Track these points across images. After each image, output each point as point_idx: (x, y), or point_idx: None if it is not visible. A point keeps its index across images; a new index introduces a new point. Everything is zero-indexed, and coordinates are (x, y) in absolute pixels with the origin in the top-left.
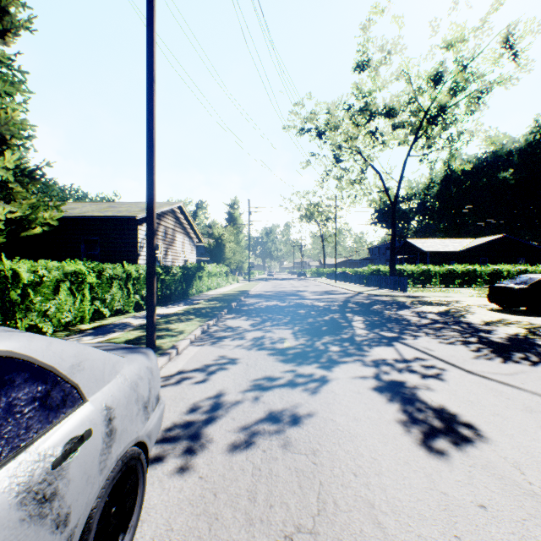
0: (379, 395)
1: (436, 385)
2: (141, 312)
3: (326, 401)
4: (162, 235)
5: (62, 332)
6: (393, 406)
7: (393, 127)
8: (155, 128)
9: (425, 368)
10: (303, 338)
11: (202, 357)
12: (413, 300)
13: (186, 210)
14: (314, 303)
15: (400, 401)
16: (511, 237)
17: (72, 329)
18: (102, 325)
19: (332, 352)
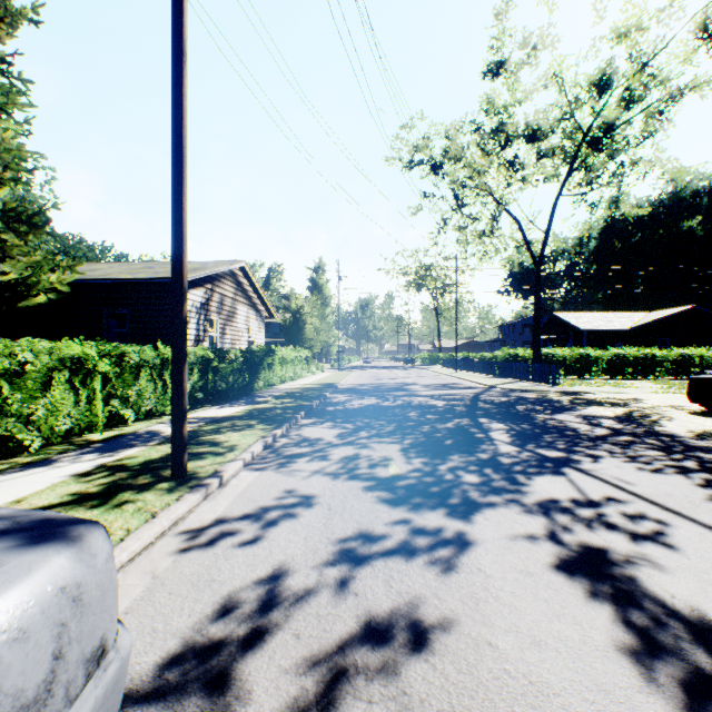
0: (568, 580)
1: (666, 557)
2: None
3: (472, 595)
4: (217, 306)
5: (60, 446)
6: (602, 608)
7: (538, 155)
8: (185, 129)
9: (633, 521)
10: (417, 459)
11: (258, 492)
12: (573, 398)
13: (251, 273)
14: (430, 402)
15: (612, 598)
16: (703, 310)
17: (75, 440)
18: (119, 436)
19: (467, 485)
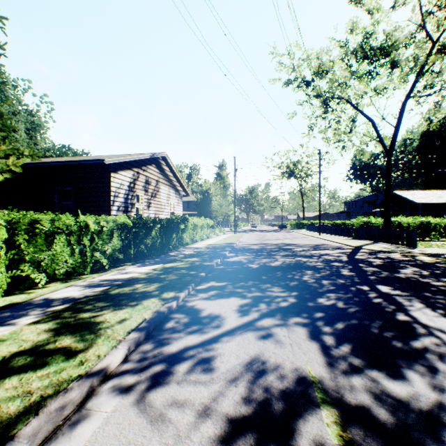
0: None
1: None
2: (97, 275)
3: None
4: (143, 185)
5: None
6: None
7: (392, 65)
8: None
9: None
10: (355, 378)
11: None
12: (445, 261)
13: (170, 162)
14: (315, 263)
15: None
16: None
17: None
18: (10, 305)
19: None
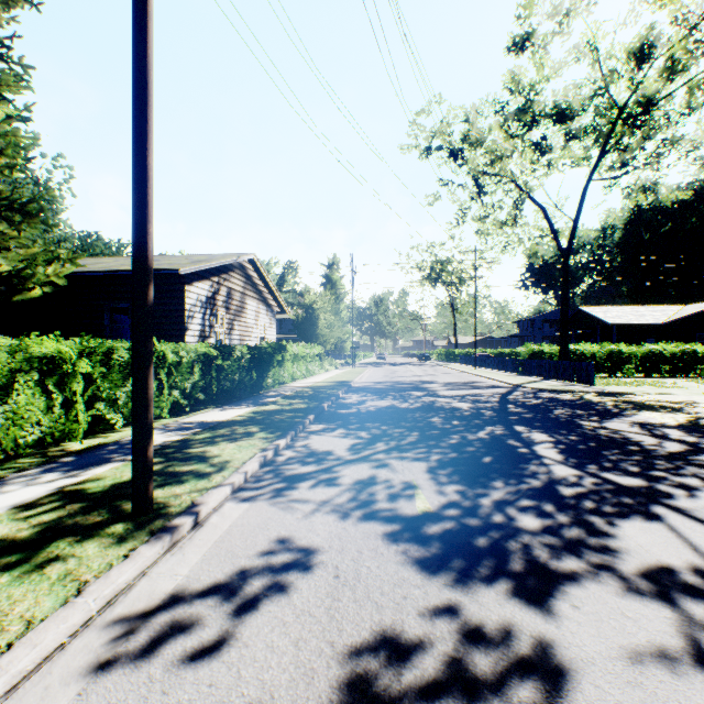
0: None
1: None
2: (179, 418)
3: None
4: (225, 300)
5: (29, 458)
6: None
7: (567, 136)
8: (150, 60)
9: None
10: (451, 486)
11: (242, 539)
12: (615, 400)
13: (261, 266)
14: (453, 404)
15: None
16: None
17: (50, 450)
18: (99, 446)
19: (528, 533)
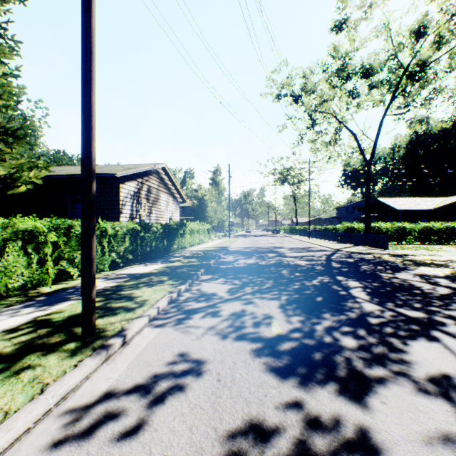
0: None
1: None
2: (115, 271)
3: None
4: (146, 194)
5: (15, 297)
6: None
7: (370, 86)
8: (93, 30)
9: None
10: (295, 317)
11: (155, 353)
12: (402, 259)
13: (169, 172)
14: (295, 262)
15: None
16: None
17: (30, 292)
18: (62, 289)
19: (348, 350)
